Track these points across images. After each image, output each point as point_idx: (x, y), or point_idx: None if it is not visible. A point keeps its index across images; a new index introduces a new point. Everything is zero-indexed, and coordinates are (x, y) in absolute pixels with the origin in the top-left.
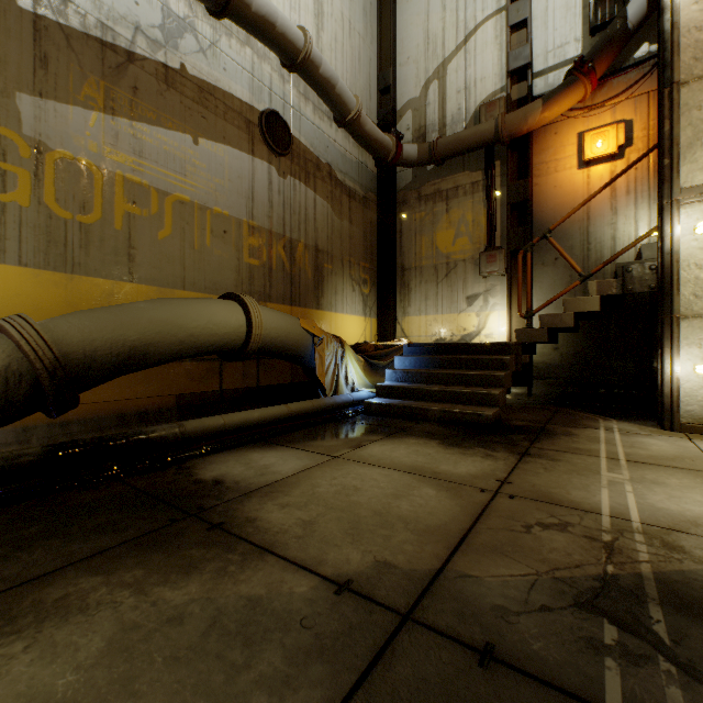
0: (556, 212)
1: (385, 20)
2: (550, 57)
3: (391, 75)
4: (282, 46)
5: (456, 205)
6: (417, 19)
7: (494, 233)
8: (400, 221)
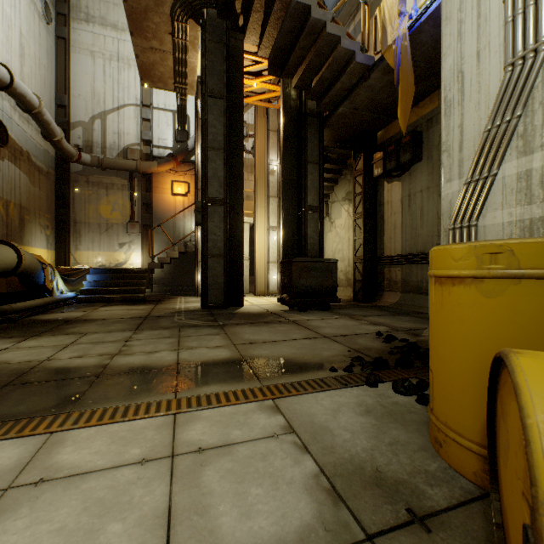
0: (163, 211)
1: (61, 60)
2: (161, 142)
3: (67, 99)
4: (27, 104)
5: (113, 194)
6: (87, 76)
7: (135, 214)
8: (73, 192)
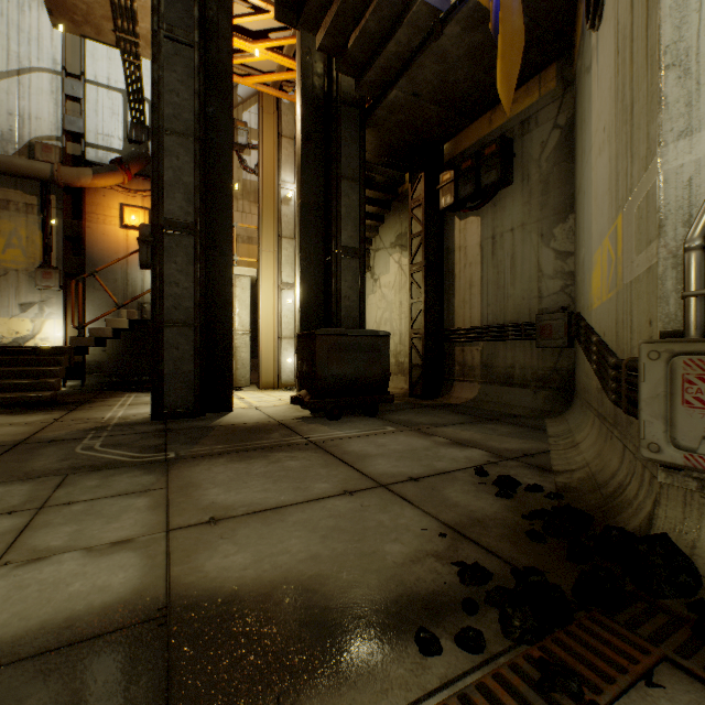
0: (105, 253)
1: None
2: (101, 139)
3: None
4: None
5: (8, 218)
6: None
7: (51, 254)
8: None
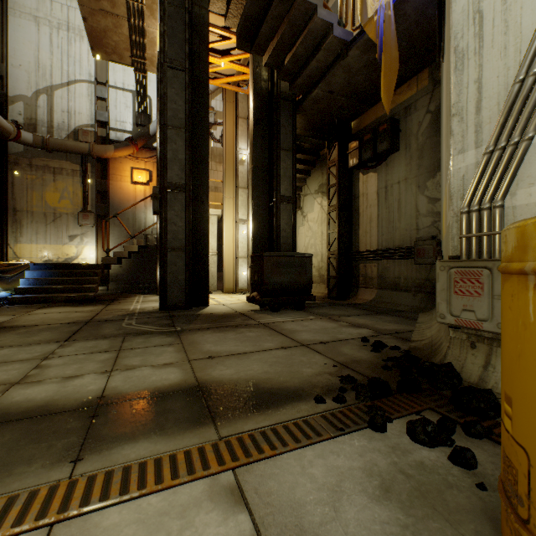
0: (121, 201)
1: None
2: (119, 124)
3: (5, 69)
4: None
5: (62, 179)
6: (30, 44)
7: (88, 203)
8: (13, 175)
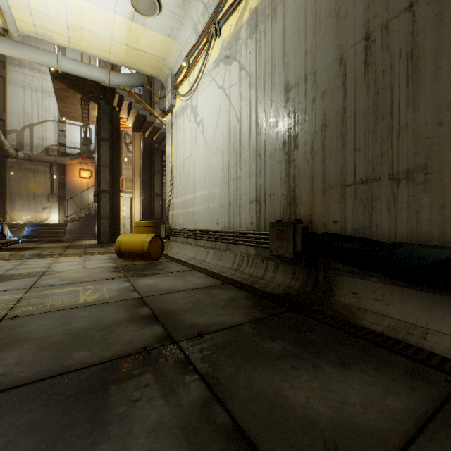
0: (74, 187)
1: (0, 90)
2: (72, 144)
3: (6, 116)
4: None
5: (38, 176)
6: (20, 101)
7: (54, 189)
8: (10, 174)
